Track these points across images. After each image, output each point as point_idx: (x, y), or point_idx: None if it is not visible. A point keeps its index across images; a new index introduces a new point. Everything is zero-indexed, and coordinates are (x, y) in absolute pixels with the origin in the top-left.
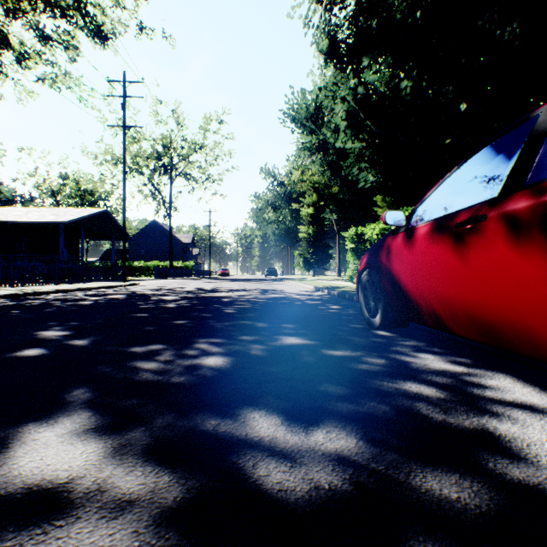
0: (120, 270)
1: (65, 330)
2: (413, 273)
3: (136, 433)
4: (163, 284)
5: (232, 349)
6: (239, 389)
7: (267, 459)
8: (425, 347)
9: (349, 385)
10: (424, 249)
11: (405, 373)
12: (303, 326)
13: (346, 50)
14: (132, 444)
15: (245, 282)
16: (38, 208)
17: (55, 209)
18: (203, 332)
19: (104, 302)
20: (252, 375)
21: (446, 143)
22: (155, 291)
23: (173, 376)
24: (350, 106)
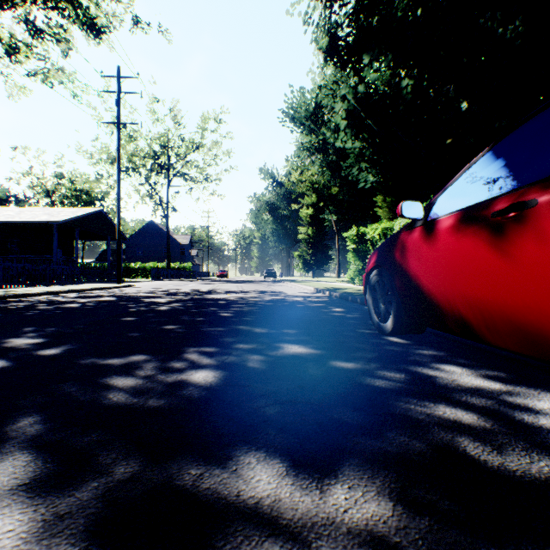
0: (115, 271)
1: (39, 337)
2: (434, 273)
3: (83, 494)
4: (159, 285)
5: (226, 361)
6: (232, 417)
7: (268, 543)
8: (447, 357)
9: (368, 411)
10: (449, 245)
11: (433, 391)
12: (306, 331)
13: (346, 48)
14: (72, 513)
15: (244, 283)
16: (30, 208)
17: (48, 209)
18: (195, 340)
19: (93, 304)
20: (248, 396)
21: (447, 143)
22: (149, 293)
23: (151, 398)
24: (351, 105)
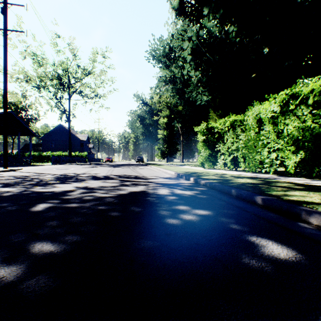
0: (25, 158)
1: None
2: None
3: None
4: (43, 169)
5: None
6: None
7: None
8: None
9: None
10: None
11: None
12: None
13: (191, 7)
14: None
15: (118, 167)
16: None
17: None
18: None
19: None
20: None
21: (253, 76)
22: None
23: None
24: (194, 44)
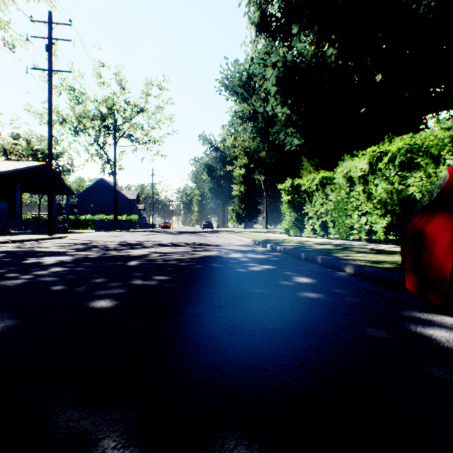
0: (62, 223)
1: None
2: None
3: None
4: (93, 236)
5: None
6: None
7: None
8: None
9: None
10: None
11: None
12: None
13: (276, 23)
14: None
15: (181, 234)
16: None
17: None
18: None
19: None
20: None
21: (362, 111)
22: (60, 247)
23: None
24: (280, 72)
